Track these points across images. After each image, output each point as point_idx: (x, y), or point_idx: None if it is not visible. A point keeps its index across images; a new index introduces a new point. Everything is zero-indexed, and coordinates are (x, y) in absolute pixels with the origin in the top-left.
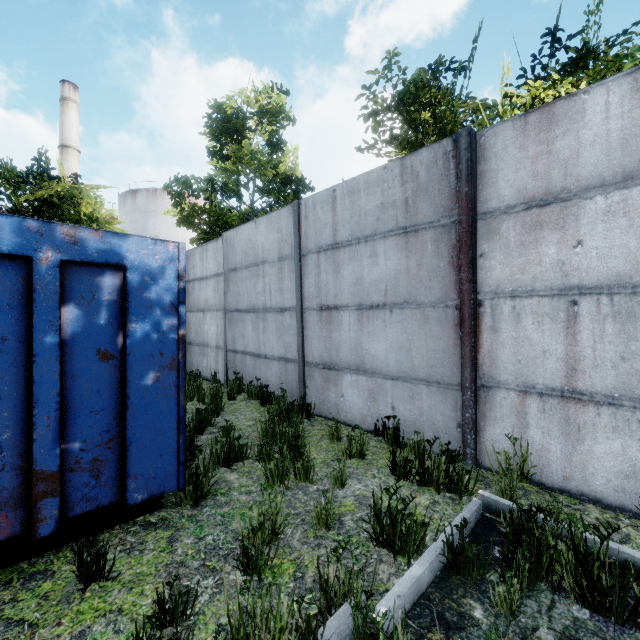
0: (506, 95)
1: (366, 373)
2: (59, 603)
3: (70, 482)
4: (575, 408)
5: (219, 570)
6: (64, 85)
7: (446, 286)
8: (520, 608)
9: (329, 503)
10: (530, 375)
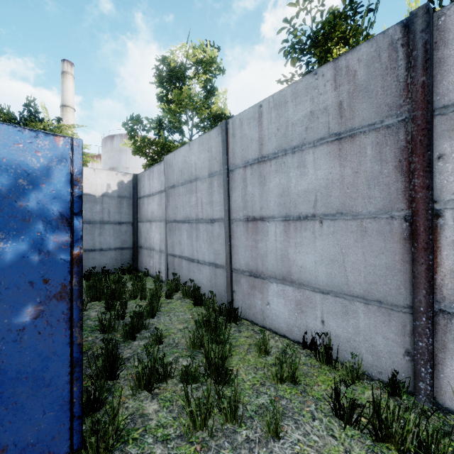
0: None
1: (293, 284)
2: None
3: None
4: None
5: None
6: (64, 63)
7: (391, 194)
8: None
9: None
10: None
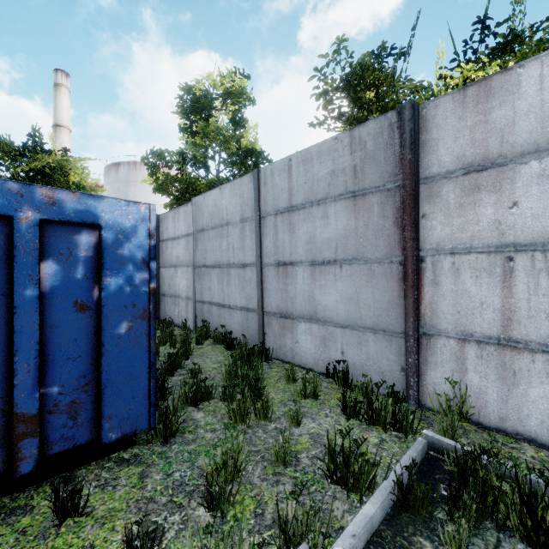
0: (441, 76)
1: (318, 322)
2: (36, 538)
3: (49, 423)
4: (511, 355)
5: (185, 506)
6: (57, 73)
7: (391, 244)
8: (468, 547)
9: (286, 442)
10: (468, 324)
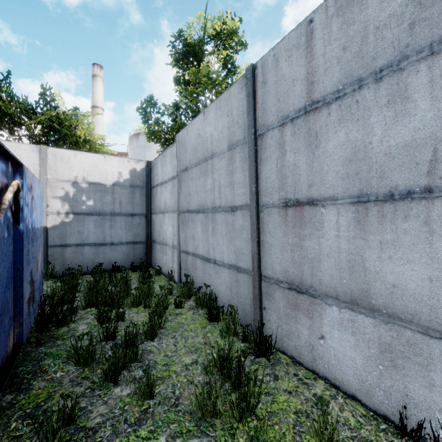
0: None
1: (374, 313)
2: None
3: None
4: None
5: None
6: (94, 67)
7: None
8: None
9: None
10: None
